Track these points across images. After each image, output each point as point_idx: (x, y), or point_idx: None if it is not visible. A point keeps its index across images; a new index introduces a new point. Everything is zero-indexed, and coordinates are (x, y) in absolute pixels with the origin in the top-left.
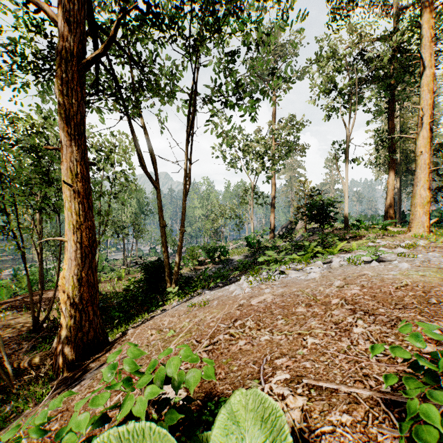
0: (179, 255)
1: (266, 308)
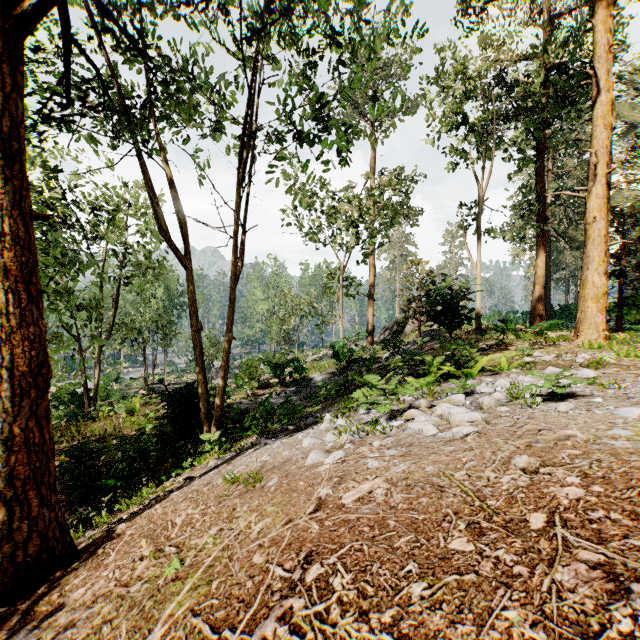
0: (224, 378)
1: (375, 523)
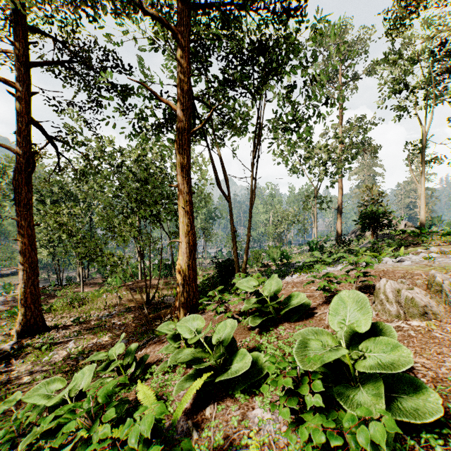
0: (246, 256)
1: (300, 282)
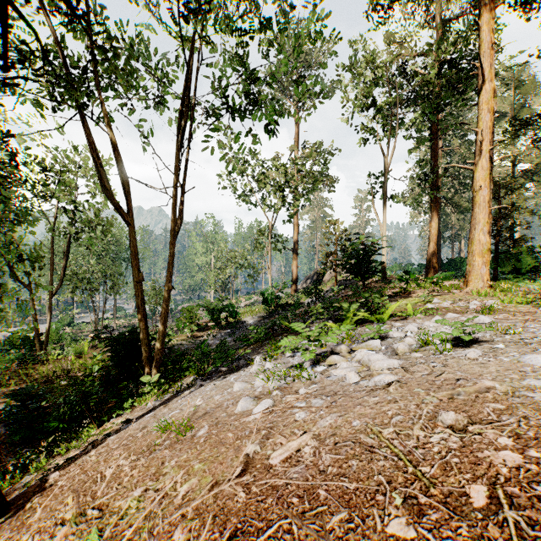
0: (163, 324)
1: (305, 492)
